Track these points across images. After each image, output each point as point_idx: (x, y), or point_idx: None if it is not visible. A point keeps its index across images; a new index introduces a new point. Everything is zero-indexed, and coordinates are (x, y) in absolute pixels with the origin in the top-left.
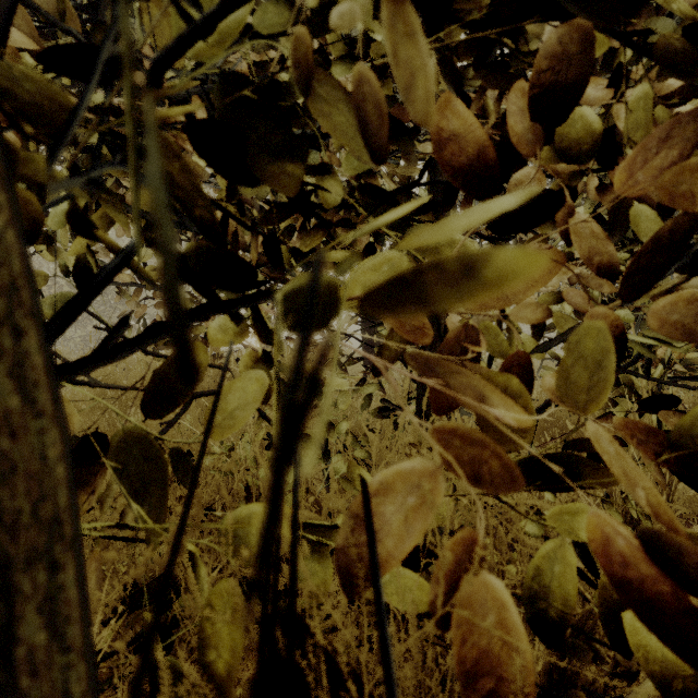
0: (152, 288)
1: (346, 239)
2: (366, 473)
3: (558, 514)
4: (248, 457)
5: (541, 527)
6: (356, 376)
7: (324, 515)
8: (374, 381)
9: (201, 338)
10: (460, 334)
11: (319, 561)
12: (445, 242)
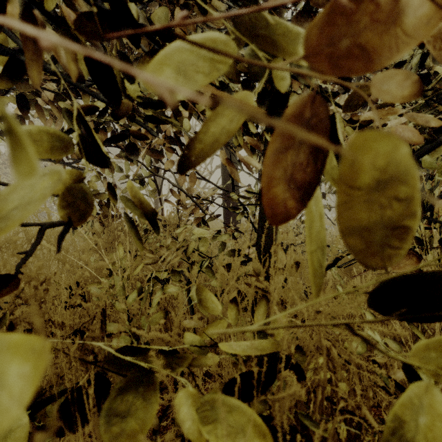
0: (63, 163)
1: (199, 108)
2: (211, 298)
3: (428, 347)
4: (118, 286)
5: (364, 344)
6: (214, 228)
7: (174, 335)
8: (228, 233)
9: (106, 204)
10: (305, 107)
11: (143, 394)
12: (283, 28)
